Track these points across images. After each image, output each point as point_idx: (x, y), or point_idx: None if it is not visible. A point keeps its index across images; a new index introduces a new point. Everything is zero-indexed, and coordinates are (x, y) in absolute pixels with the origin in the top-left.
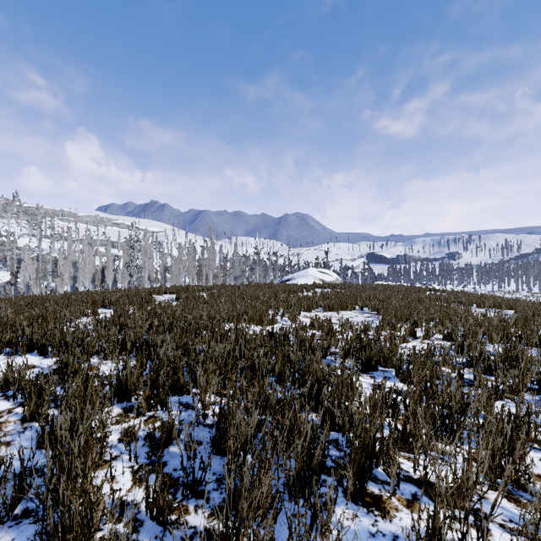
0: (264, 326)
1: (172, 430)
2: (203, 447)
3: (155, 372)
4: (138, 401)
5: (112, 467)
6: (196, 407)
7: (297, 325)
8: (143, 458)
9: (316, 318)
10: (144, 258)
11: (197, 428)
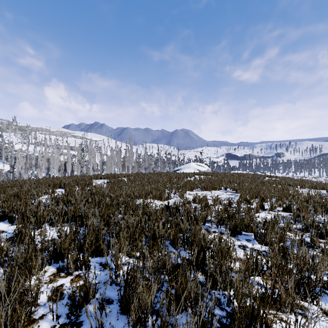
0: (162, 201)
1: (89, 292)
2: (113, 306)
3: (83, 239)
4: (67, 264)
5: (37, 326)
6: (111, 267)
7: (184, 200)
8: (64, 317)
9: (197, 195)
10: (90, 156)
11: (110, 287)
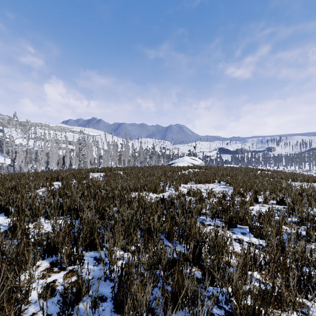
0: (157, 194)
1: (82, 289)
2: (107, 304)
3: (77, 232)
4: (61, 258)
5: None
6: (106, 262)
7: (178, 193)
8: None
9: (191, 188)
10: (87, 150)
11: (104, 283)
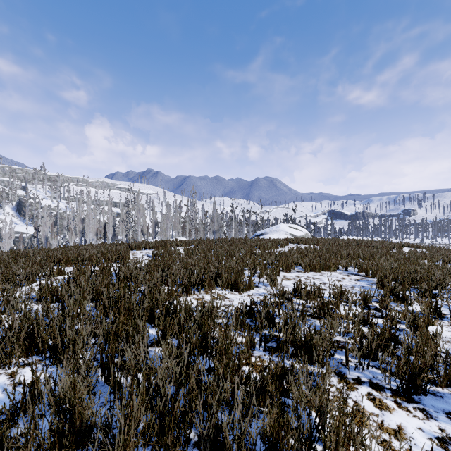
0: (239, 292)
1: None
2: None
3: None
4: None
5: None
6: None
7: (278, 291)
8: None
9: (301, 283)
10: (138, 215)
11: None
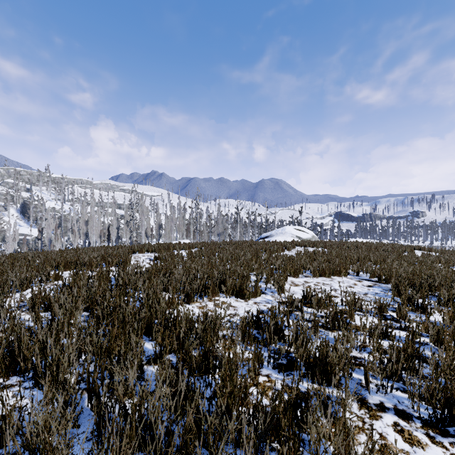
0: (245, 299)
1: None
2: None
3: None
4: None
5: None
6: None
7: (286, 298)
8: None
9: (311, 290)
10: (142, 217)
11: None
